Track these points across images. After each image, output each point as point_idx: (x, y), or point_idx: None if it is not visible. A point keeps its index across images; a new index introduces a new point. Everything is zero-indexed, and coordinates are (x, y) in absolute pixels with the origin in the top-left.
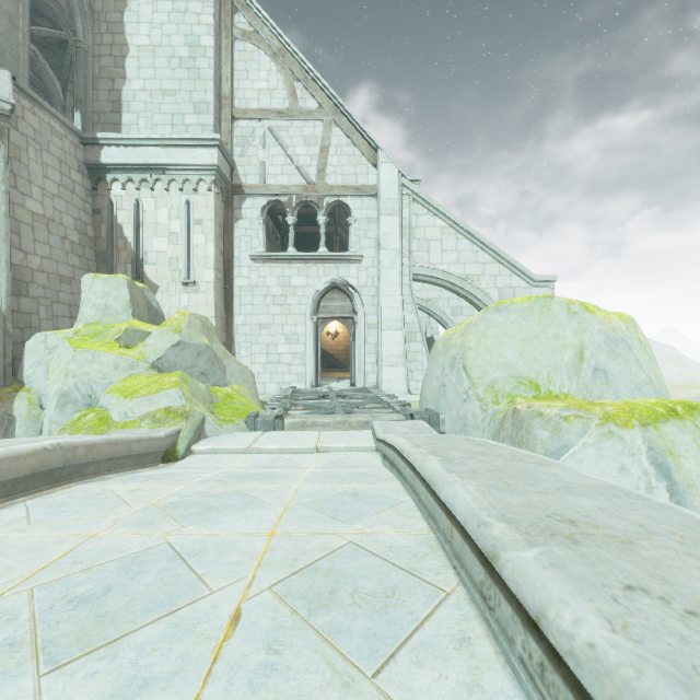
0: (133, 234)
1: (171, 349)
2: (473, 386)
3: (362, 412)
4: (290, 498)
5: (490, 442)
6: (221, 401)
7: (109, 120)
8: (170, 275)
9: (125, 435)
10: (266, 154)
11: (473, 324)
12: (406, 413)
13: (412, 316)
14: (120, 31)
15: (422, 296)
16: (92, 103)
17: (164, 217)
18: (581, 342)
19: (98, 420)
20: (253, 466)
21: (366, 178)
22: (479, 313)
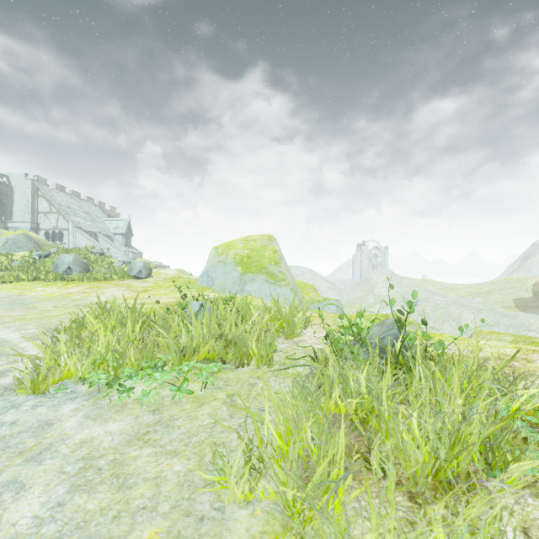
0: None
1: None
2: None
3: None
4: None
5: None
6: None
7: (10, 216)
8: None
9: None
10: (45, 221)
11: None
12: None
13: None
14: (13, 198)
15: None
16: (7, 213)
17: None
18: None
19: None
20: None
21: (67, 226)
22: None
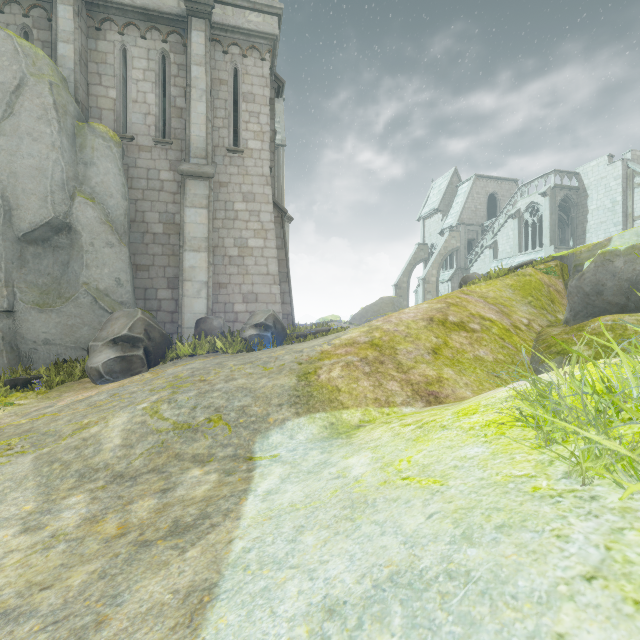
0: None
1: None
2: None
3: None
4: None
5: None
6: None
7: (581, 238)
8: None
9: None
10: None
11: None
12: None
13: None
14: (585, 206)
15: None
16: (576, 233)
17: None
18: None
19: None
20: None
21: None
22: None
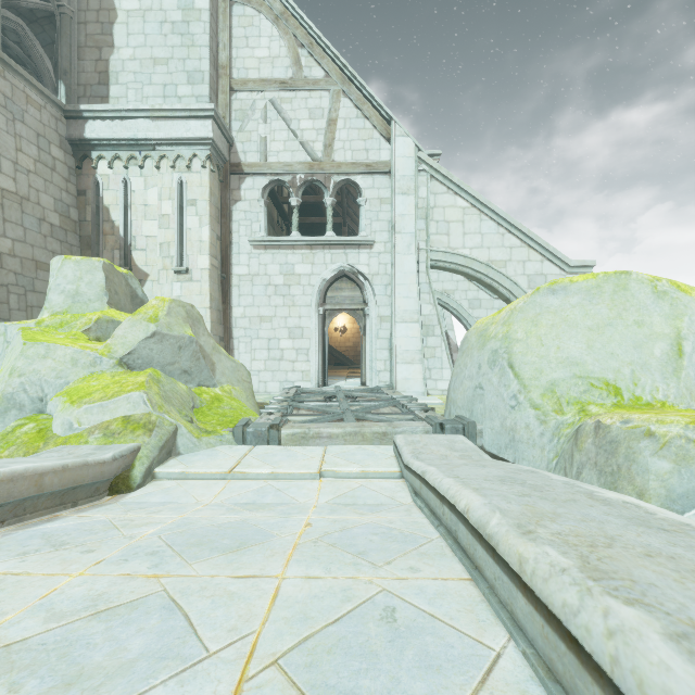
0: (121, 217)
1: (144, 342)
2: (524, 389)
3: (377, 419)
4: (259, 629)
5: (653, 510)
6: (206, 406)
7: (96, 93)
8: (160, 261)
9: (33, 465)
10: (267, 129)
11: (518, 310)
12: (434, 423)
13: (430, 307)
14: None
15: (437, 288)
16: (77, 74)
17: (154, 197)
18: (677, 331)
19: (36, 433)
20: (230, 502)
21: (378, 154)
22: (525, 296)
